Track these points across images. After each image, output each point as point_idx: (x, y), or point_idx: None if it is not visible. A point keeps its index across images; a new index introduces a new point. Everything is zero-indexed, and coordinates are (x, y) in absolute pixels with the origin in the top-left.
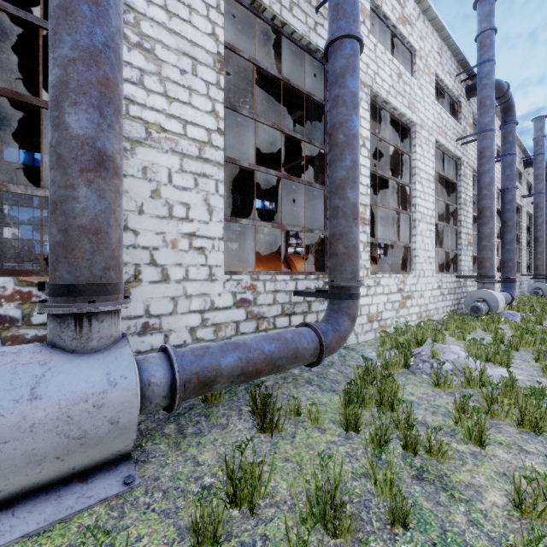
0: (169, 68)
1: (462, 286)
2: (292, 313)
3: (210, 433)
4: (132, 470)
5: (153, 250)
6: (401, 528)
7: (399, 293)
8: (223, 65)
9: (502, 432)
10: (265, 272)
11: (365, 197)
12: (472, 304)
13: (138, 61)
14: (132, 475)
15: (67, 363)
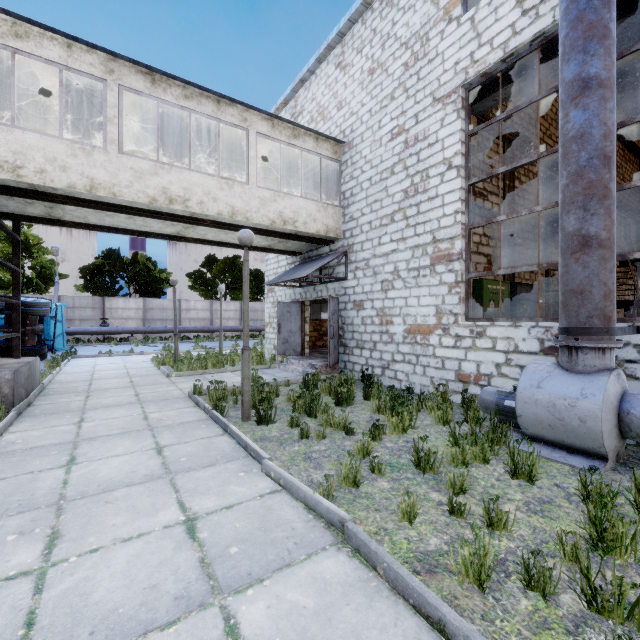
0: None
1: None
2: None
3: None
4: (601, 466)
5: None
6: None
7: None
8: None
9: None
10: None
11: None
12: None
13: None
14: (596, 466)
15: (560, 375)
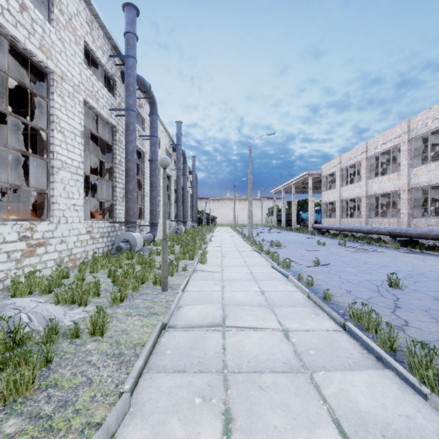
0: None
1: (118, 230)
2: None
3: None
4: None
5: None
6: None
7: (23, 241)
8: None
9: None
10: None
11: None
12: (117, 245)
13: None
14: None
15: None
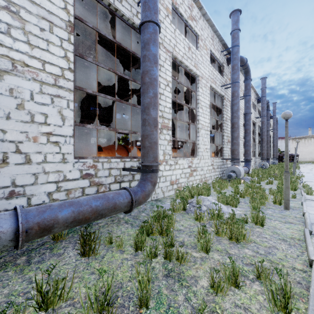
0: (31, 26)
1: (225, 164)
2: (122, 181)
3: (49, 260)
4: None
5: (18, 143)
6: (145, 309)
7: (189, 168)
8: (73, 29)
9: (221, 244)
10: (104, 157)
11: (168, 114)
12: (228, 173)
13: (5, 18)
14: None
15: None
